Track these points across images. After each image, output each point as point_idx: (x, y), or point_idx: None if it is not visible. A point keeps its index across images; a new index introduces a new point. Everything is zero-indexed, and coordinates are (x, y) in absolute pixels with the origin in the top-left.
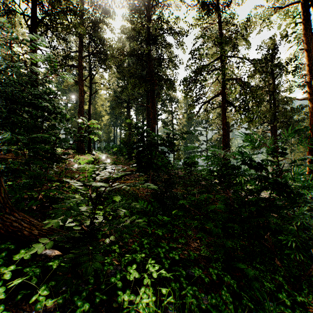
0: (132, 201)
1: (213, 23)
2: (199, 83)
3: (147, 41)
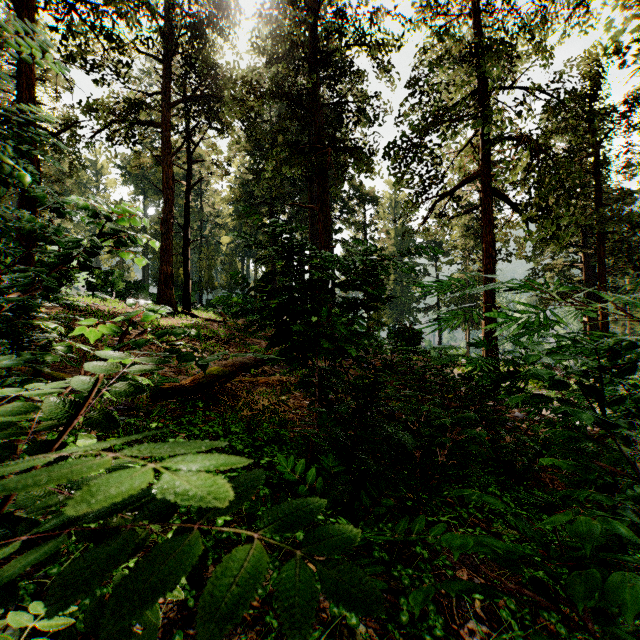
0: (263, 444)
1: (462, 12)
2: (430, 152)
3: (312, 64)
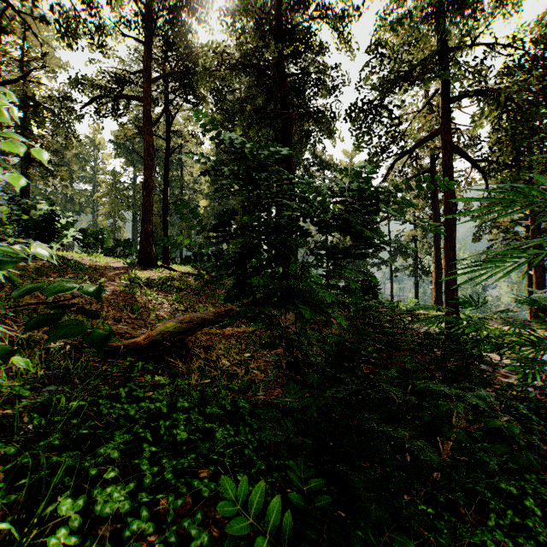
0: (215, 427)
1: None
2: (389, 113)
3: (277, 38)
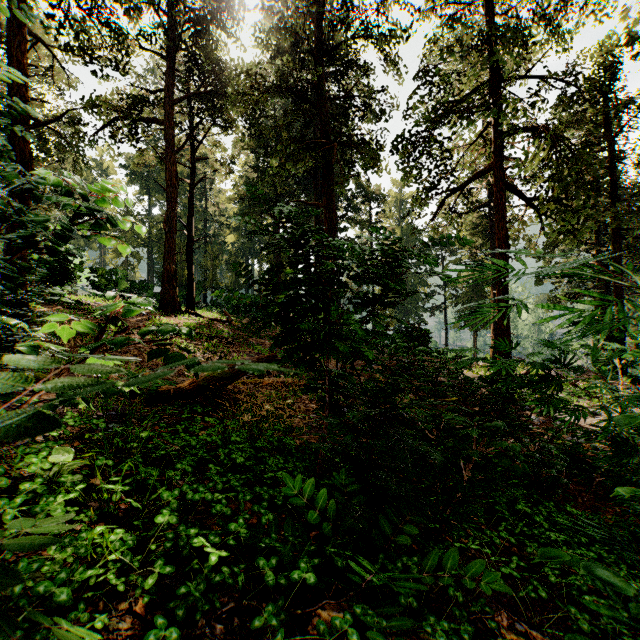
0: (267, 456)
1: (473, 0)
2: (439, 146)
3: (317, 58)
